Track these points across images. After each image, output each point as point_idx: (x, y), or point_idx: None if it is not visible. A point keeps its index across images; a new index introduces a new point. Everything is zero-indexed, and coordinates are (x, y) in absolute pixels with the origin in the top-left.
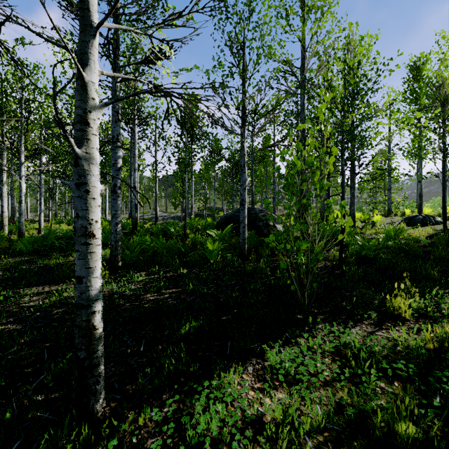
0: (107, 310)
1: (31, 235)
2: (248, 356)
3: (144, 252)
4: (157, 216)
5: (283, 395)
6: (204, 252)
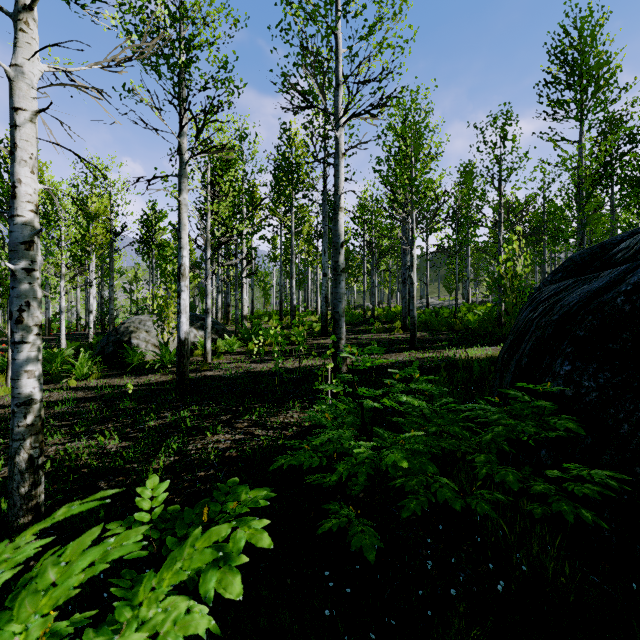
0: (408, 339)
1: (348, 313)
2: (471, 347)
3: (422, 322)
4: (428, 302)
5: (478, 351)
6: (466, 322)
